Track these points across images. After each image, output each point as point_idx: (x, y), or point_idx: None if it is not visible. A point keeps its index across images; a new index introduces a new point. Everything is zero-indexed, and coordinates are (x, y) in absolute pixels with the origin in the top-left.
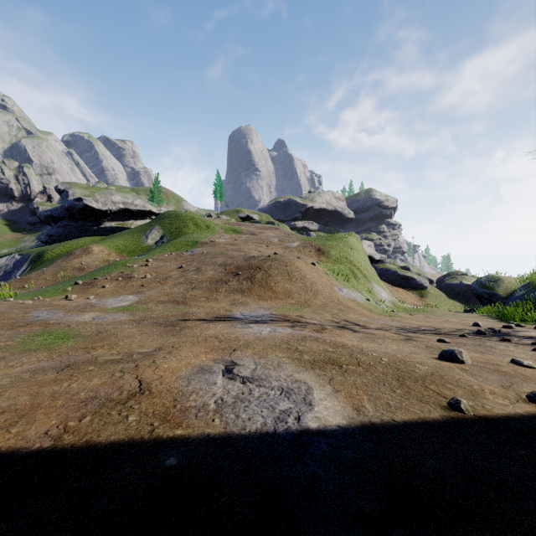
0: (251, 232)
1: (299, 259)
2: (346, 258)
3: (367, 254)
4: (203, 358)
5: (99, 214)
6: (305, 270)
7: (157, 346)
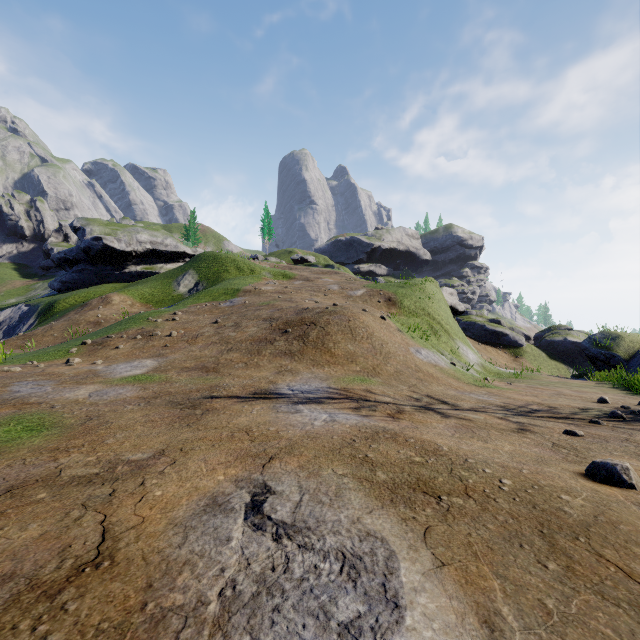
0: (305, 277)
1: (365, 311)
2: (423, 309)
3: (448, 304)
4: (220, 475)
5: (122, 256)
6: (372, 327)
7: (159, 447)
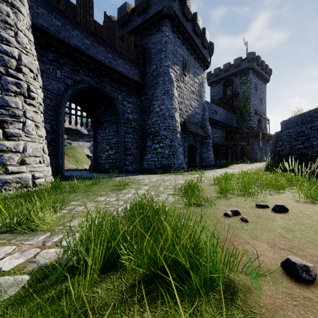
0: None
1: None
2: (75, 156)
3: (86, 154)
4: None
5: None
6: None
7: None
